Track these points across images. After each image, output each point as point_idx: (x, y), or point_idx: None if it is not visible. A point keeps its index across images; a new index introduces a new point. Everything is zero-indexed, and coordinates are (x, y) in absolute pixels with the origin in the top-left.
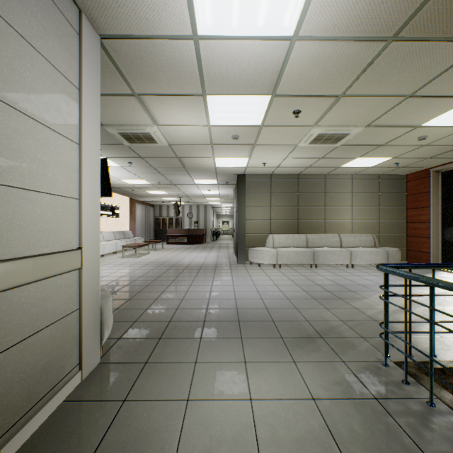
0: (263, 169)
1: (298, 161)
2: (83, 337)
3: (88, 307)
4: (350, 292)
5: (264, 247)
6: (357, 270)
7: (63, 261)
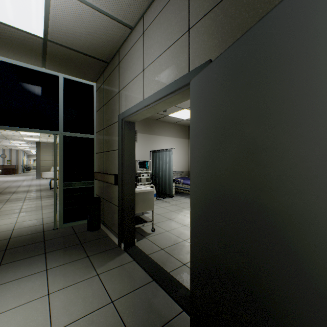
0: (48, 141)
1: None
2: None
3: None
4: None
5: (49, 171)
6: None
7: None
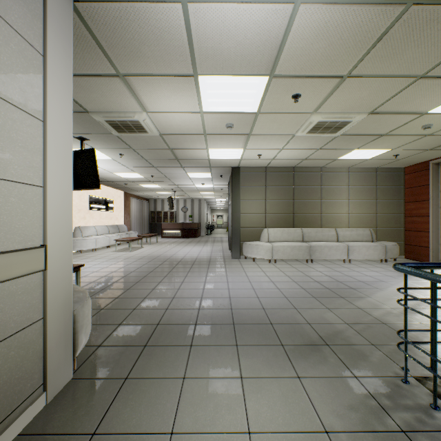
0: (258, 161)
1: (294, 152)
2: (49, 352)
3: (56, 315)
4: (351, 290)
5: (259, 241)
6: (355, 265)
7: (16, 262)
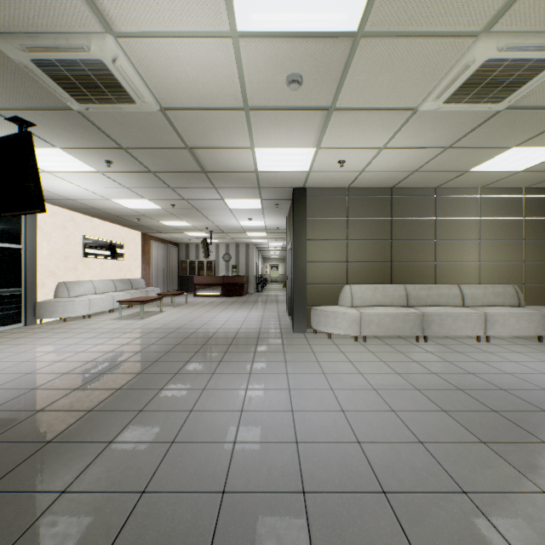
0: (337, 177)
1: (402, 155)
2: None
3: None
4: None
5: (337, 306)
6: (500, 346)
7: None
